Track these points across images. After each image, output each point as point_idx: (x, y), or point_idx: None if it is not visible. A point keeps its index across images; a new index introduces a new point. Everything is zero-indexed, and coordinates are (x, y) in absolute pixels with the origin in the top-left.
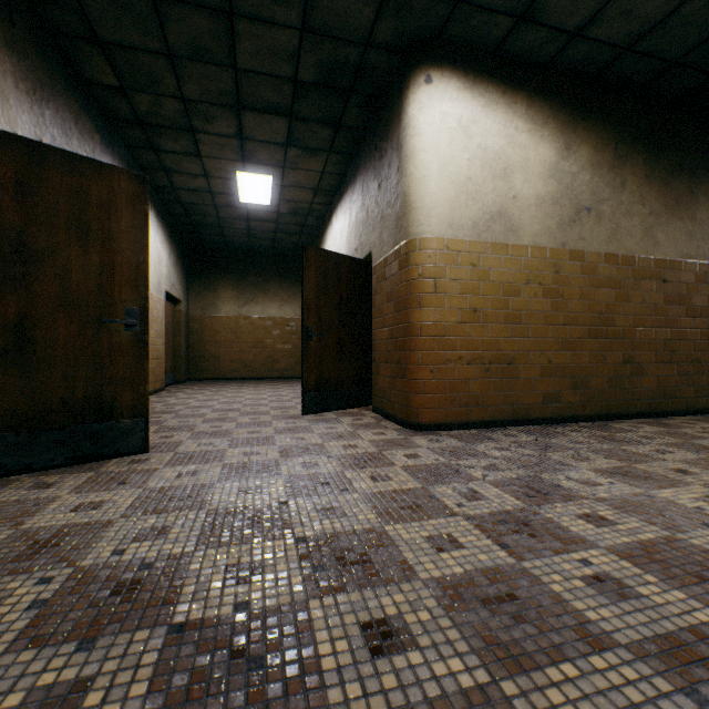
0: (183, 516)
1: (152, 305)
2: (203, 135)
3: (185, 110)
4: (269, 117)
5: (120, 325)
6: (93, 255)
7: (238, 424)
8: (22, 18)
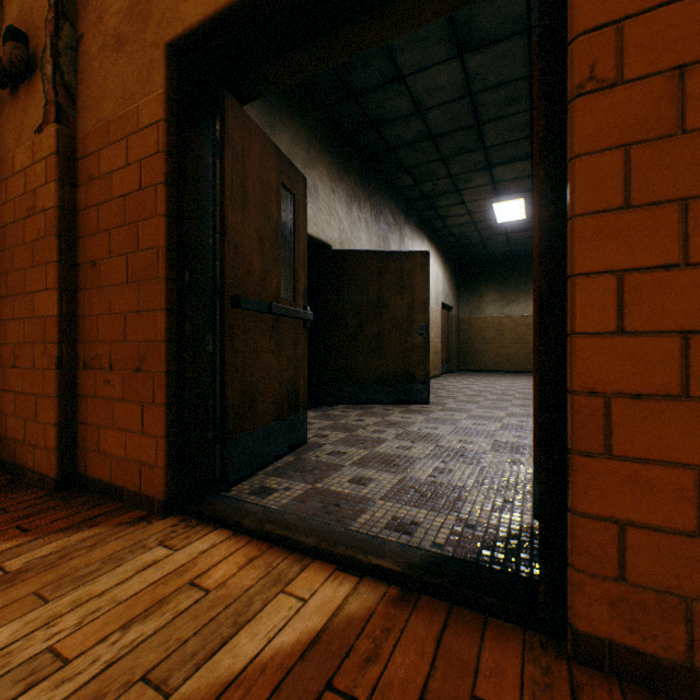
0: (444, 426)
1: (432, 314)
2: (464, 191)
3: (452, 181)
4: (513, 164)
5: (416, 334)
6: (405, 299)
7: (486, 399)
8: (372, 178)
